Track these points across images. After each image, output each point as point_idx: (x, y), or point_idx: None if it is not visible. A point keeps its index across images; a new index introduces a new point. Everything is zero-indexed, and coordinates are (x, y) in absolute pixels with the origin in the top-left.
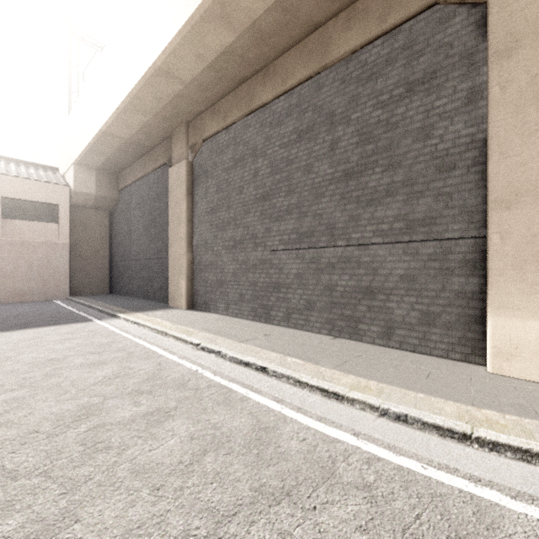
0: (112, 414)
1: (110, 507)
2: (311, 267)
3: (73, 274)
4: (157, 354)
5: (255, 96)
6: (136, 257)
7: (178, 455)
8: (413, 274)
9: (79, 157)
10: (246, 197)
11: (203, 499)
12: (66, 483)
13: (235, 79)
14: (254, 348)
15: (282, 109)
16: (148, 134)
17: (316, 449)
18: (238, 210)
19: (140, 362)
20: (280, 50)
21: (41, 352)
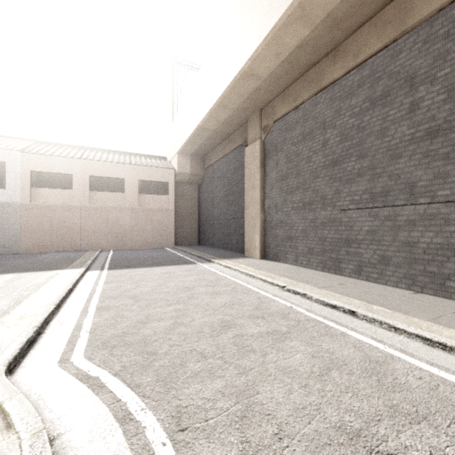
0: (244, 329)
1: (275, 390)
2: (386, 224)
3: (176, 230)
4: (253, 291)
5: (324, 76)
6: (217, 218)
7: (307, 366)
8: None
9: (181, 147)
10: (314, 164)
11: (345, 403)
12: (238, 368)
13: (305, 66)
14: (335, 294)
15: (353, 82)
16: (229, 124)
17: (438, 388)
18: (307, 176)
19: (244, 295)
20: (351, 30)
21: (177, 282)
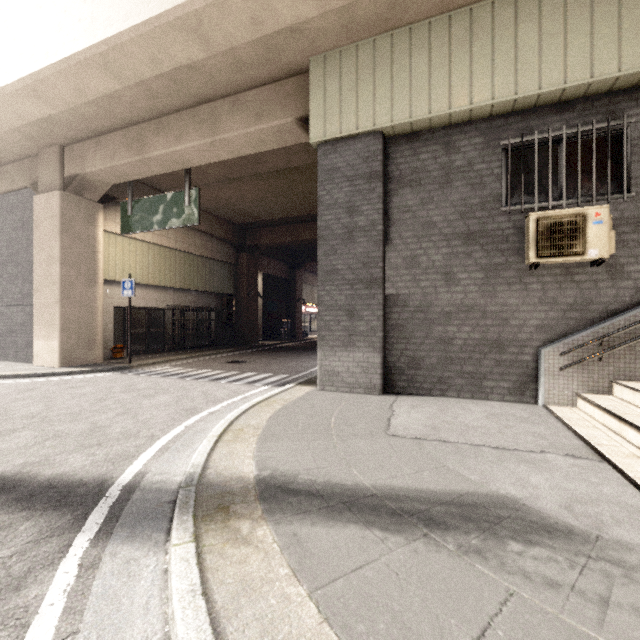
0: None
1: None
2: None
3: None
4: None
5: None
6: None
7: None
8: (24, 322)
9: None
10: None
11: None
12: None
13: None
14: None
15: None
16: None
17: None
18: None
19: None
20: None
21: None
